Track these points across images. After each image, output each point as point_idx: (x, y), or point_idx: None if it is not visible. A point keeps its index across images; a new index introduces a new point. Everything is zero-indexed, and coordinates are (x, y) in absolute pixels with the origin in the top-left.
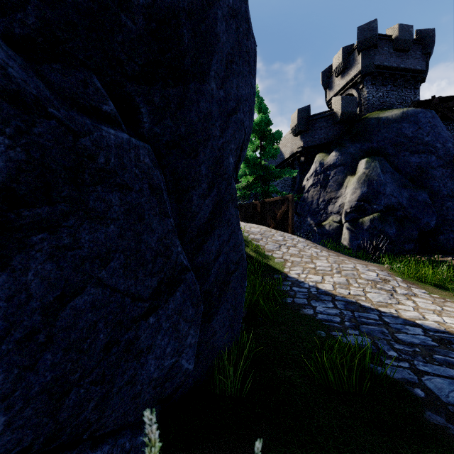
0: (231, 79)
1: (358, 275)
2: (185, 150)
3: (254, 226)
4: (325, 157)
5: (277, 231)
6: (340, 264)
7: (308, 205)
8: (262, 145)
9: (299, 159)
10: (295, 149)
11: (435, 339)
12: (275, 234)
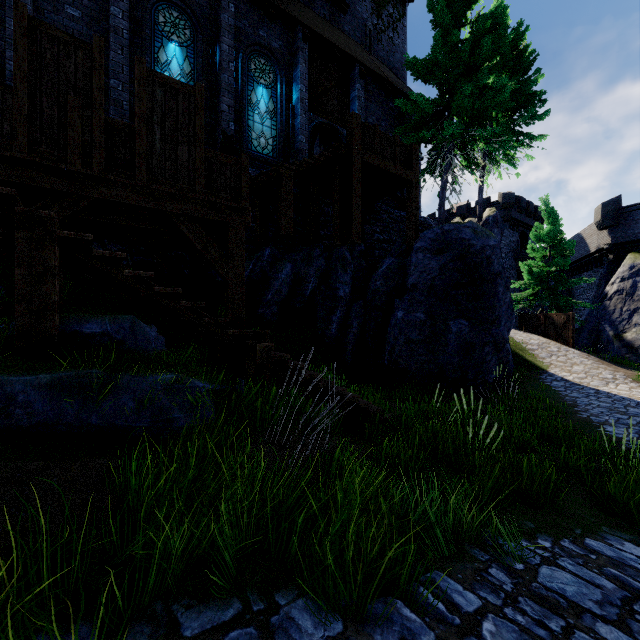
0: (507, 319)
1: (597, 375)
2: (497, 337)
3: (534, 338)
4: (638, 258)
5: (555, 343)
6: (592, 369)
7: (609, 314)
8: (550, 252)
9: (608, 256)
10: (602, 244)
11: (595, 392)
12: (552, 346)
